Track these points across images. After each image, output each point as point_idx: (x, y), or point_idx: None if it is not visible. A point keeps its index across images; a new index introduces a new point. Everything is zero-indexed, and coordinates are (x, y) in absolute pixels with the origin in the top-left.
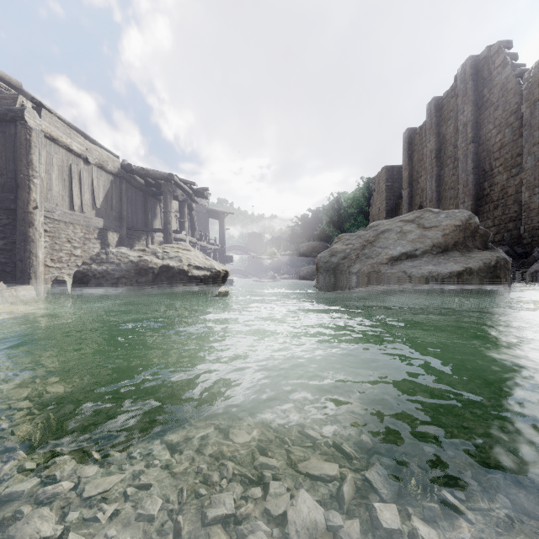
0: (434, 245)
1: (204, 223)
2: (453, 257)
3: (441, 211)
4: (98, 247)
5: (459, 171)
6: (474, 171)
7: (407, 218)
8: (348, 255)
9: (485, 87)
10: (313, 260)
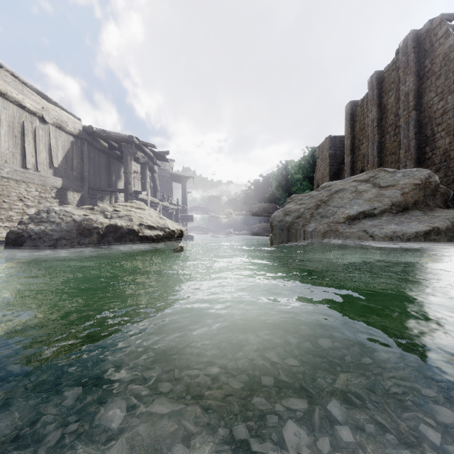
0: (393, 204)
1: (168, 186)
2: (415, 216)
3: (397, 171)
4: (56, 206)
5: (401, 137)
6: (416, 136)
7: (360, 178)
8: (302, 214)
9: (427, 58)
10: (264, 219)
